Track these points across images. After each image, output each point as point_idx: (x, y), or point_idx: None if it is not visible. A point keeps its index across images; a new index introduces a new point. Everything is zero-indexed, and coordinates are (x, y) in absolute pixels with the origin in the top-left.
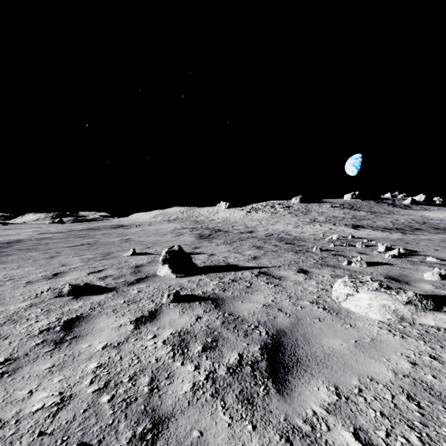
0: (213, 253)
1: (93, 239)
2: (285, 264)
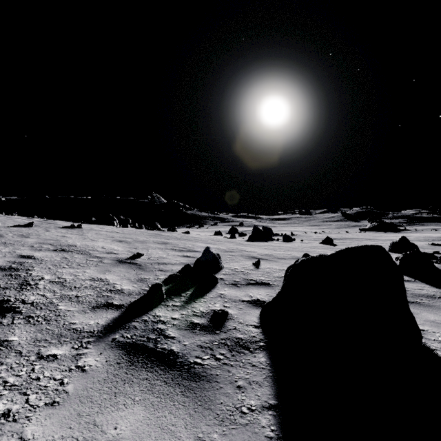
0: None
1: None
2: None
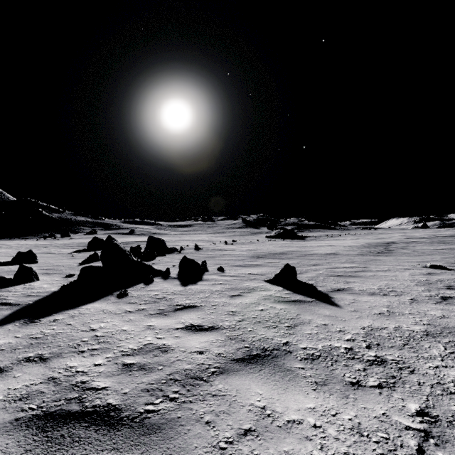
0: None
1: None
2: None
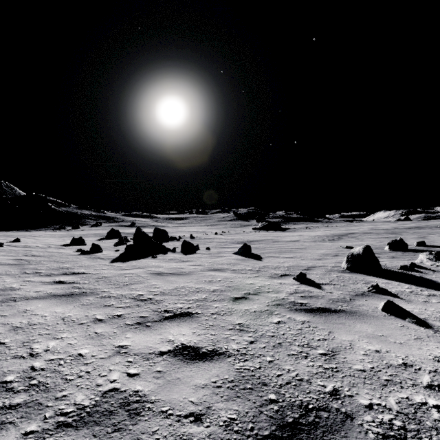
0: None
1: (396, 235)
2: None
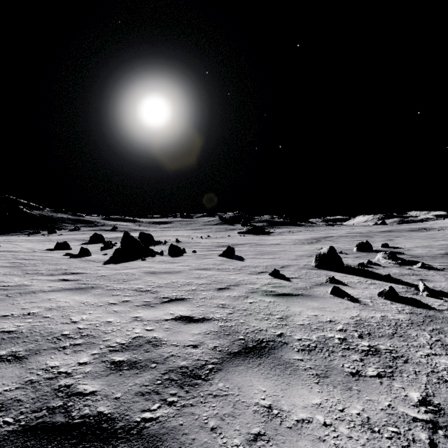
0: (411, 249)
1: (368, 238)
2: (425, 255)
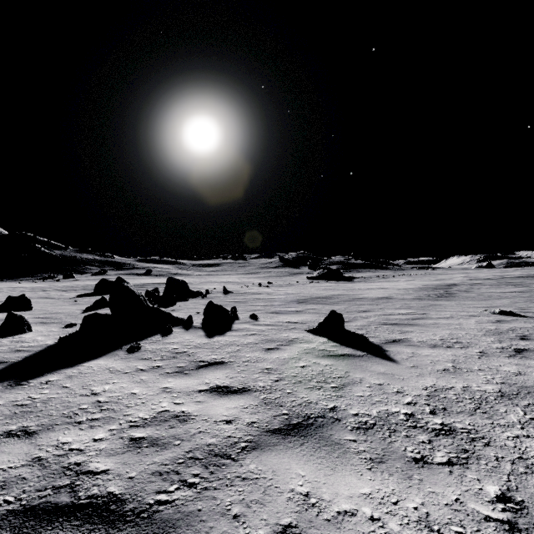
0: None
1: (527, 288)
2: None
